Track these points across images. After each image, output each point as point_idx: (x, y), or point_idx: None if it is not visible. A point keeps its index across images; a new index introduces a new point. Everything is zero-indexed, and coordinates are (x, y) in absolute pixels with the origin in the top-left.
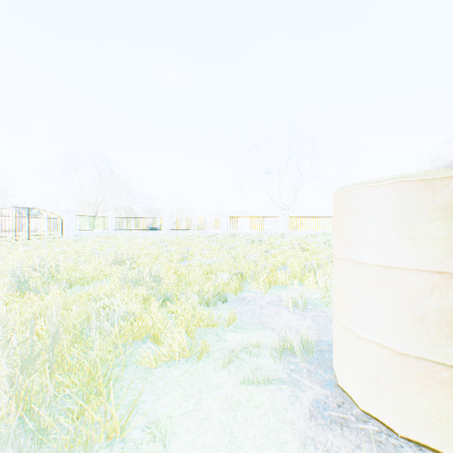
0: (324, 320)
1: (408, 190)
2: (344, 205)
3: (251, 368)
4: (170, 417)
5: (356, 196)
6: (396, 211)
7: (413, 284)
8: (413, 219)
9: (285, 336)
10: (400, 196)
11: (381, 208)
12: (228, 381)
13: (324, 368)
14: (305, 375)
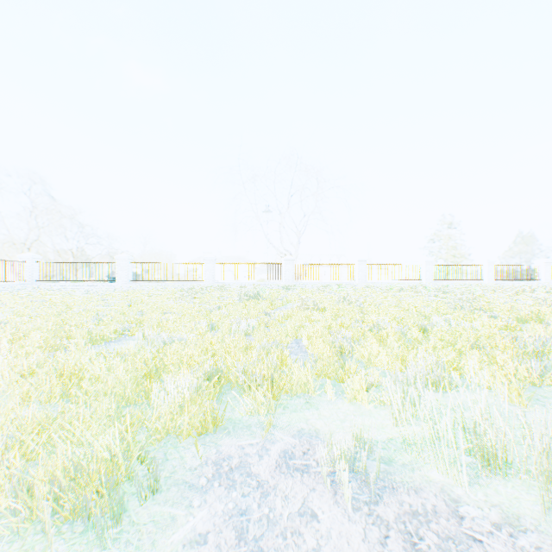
0: (439, 538)
1: None
2: None
3: None
4: None
5: None
6: None
7: None
8: None
9: None
10: None
11: None
12: None
13: None
14: None
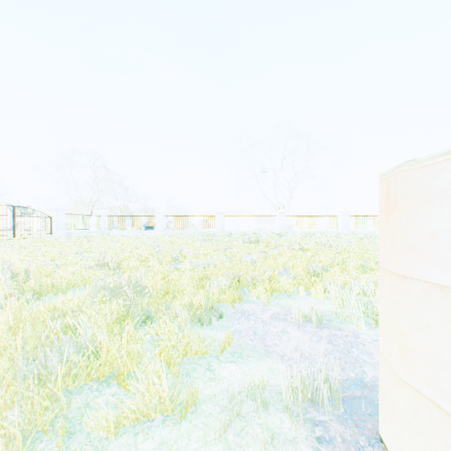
0: (344, 342)
1: None
2: (411, 191)
3: (259, 438)
4: None
5: (441, 174)
6: None
7: None
8: None
9: (303, 377)
10: None
11: None
12: None
13: (366, 434)
14: (341, 450)
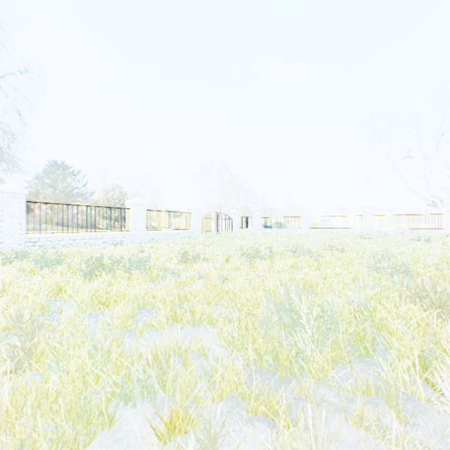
0: None
1: None
2: None
3: None
4: None
5: None
6: None
7: None
8: None
9: None
10: None
11: None
12: None
13: None
14: None
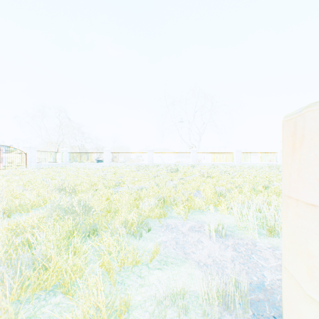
0: (245, 249)
1: None
2: None
3: None
4: None
5: None
6: None
7: None
8: None
9: (217, 284)
10: None
11: None
12: None
13: None
14: None
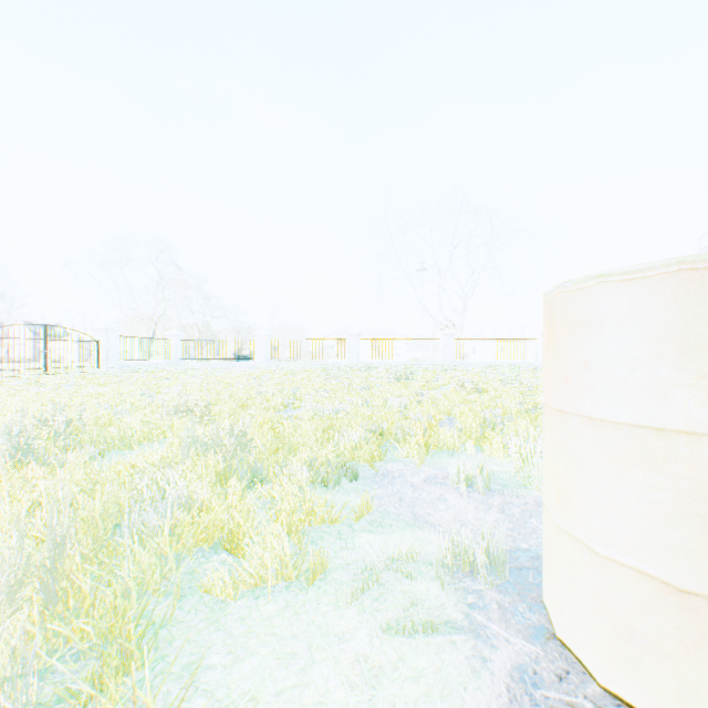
0: (520, 511)
1: (697, 286)
2: (567, 316)
3: (400, 602)
4: (254, 700)
5: (591, 299)
6: (671, 326)
7: (707, 461)
8: (707, 339)
9: (458, 543)
10: (681, 297)
11: (642, 320)
12: (361, 626)
13: (528, 602)
14: (495, 616)
